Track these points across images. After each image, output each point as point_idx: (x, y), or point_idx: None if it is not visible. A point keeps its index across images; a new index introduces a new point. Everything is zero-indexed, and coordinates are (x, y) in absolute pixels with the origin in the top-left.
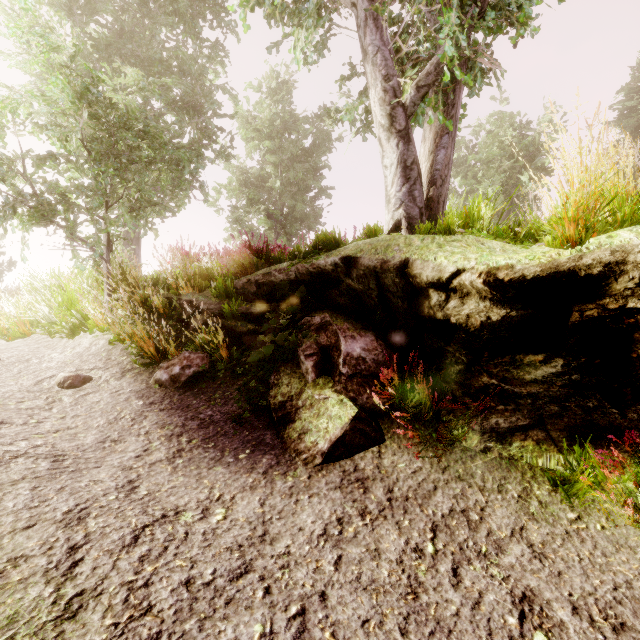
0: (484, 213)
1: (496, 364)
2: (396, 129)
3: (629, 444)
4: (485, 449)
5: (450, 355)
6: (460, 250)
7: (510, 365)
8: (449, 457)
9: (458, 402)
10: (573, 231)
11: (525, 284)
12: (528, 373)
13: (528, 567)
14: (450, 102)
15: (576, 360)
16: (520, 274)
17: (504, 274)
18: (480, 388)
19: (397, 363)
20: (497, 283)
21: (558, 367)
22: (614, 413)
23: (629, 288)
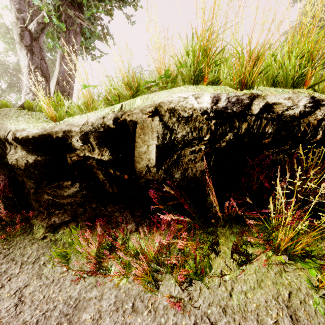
0: (65, 102)
1: (50, 187)
2: (24, 44)
3: (111, 224)
4: (43, 238)
5: (27, 183)
6: (23, 119)
7: (57, 188)
8: (17, 247)
9: (39, 211)
10: (51, 112)
11: (33, 141)
12: (65, 192)
13: (1, 316)
14: (67, 39)
15: (84, 183)
16: (26, 135)
17: (19, 134)
18: (45, 202)
19: (12, 189)
20: (16, 139)
21: (77, 187)
22: (103, 209)
23: (82, 145)
